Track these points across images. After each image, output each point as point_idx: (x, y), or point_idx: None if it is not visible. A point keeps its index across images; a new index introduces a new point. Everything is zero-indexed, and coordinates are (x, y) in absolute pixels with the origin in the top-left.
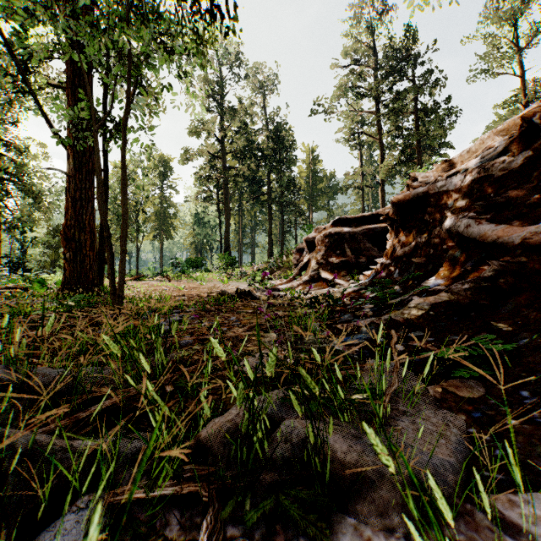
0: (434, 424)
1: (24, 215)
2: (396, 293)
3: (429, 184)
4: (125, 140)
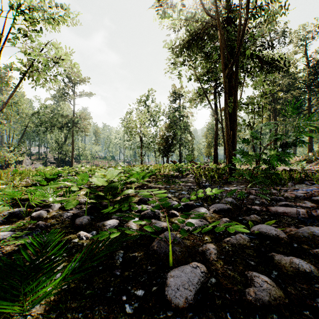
0: None
1: (186, 140)
2: None
3: None
4: (260, 133)
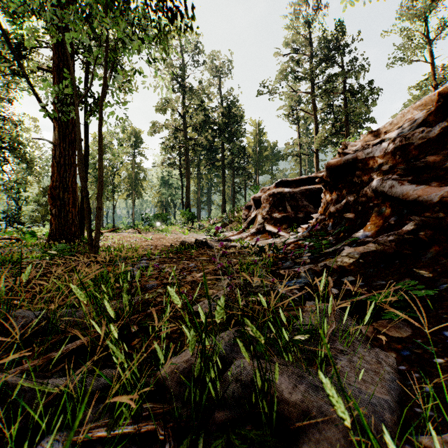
0: (369, 362)
1: (19, 178)
2: (329, 243)
3: (358, 151)
4: (100, 114)
